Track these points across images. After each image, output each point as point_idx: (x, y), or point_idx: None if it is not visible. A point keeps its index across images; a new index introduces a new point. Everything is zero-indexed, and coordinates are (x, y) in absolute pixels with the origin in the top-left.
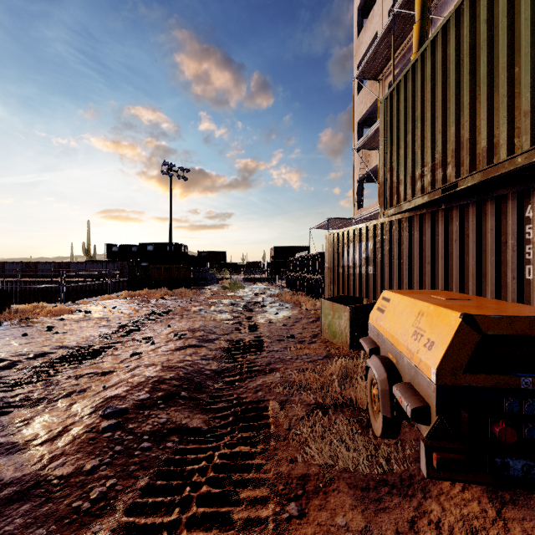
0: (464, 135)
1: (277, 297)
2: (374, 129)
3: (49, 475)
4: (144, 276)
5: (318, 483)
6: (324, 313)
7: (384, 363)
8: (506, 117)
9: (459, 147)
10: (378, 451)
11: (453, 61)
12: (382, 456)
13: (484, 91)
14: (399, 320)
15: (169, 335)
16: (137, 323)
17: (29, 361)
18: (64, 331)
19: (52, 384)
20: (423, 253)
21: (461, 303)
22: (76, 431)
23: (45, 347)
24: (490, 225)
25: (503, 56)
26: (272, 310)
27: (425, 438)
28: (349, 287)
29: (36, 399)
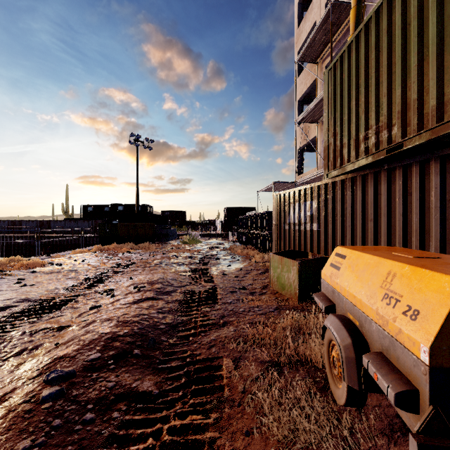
0: (410, 96)
1: (229, 250)
2: (314, 105)
3: None
4: (113, 232)
5: None
6: (273, 267)
7: (346, 325)
8: None
9: (405, 108)
10: (341, 423)
11: (399, 26)
12: (344, 426)
13: (433, 51)
14: (362, 279)
15: (129, 288)
16: (102, 275)
17: None
18: (33, 283)
19: (4, 341)
20: (366, 211)
21: (438, 263)
22: (13, 401)
23: (8, 300)
24: (434, 183)
25: None
26: (225, 262)
27: (416, 432)
28: (295, 242)
29: None
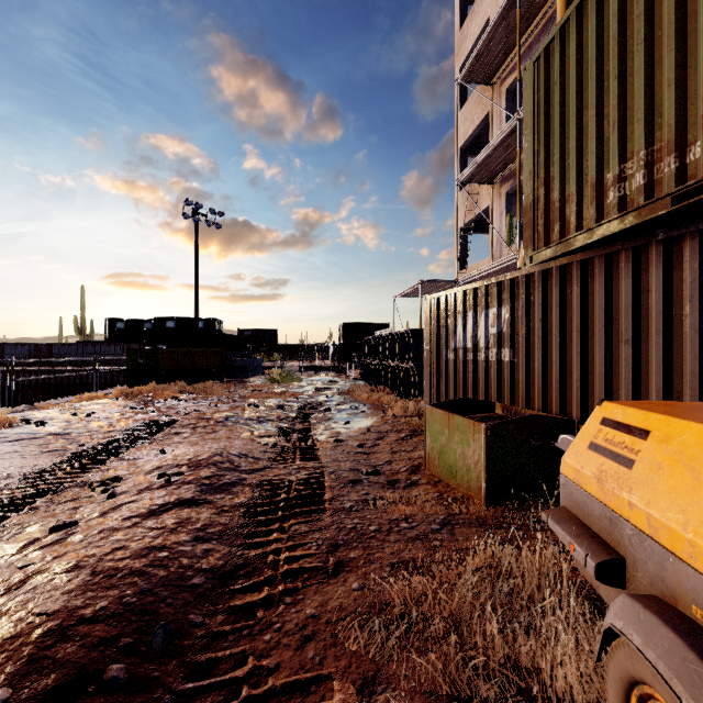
0: None
1: (347, 394)
2: (489, 152)
3: None
4: (150, 364)
5: None
6: (432, 431)
7: None
8: None
9: None
10: None
11: None
12: None
13: None
14: None
15: (150, 476)
16: (110, 445)
17: None
18: None
19: None
20: (613, 325)
21: None
22: None
23: None
24: None
25: None
26: (341, 416)
27: None
28: (466, 383)
29: None
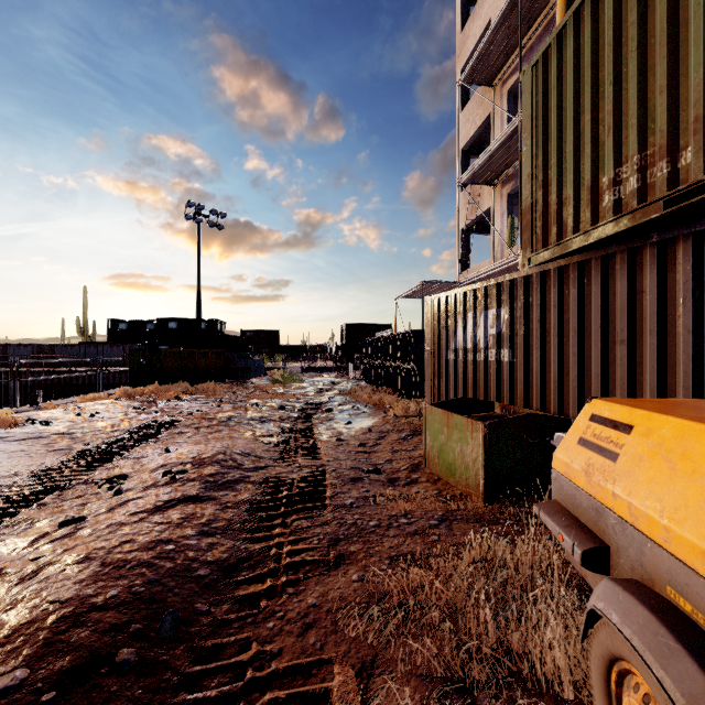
0: None
1: (349, 395)
2: (490, 153)
3: None
4: (153, 364)
5: None
6: (432, 430)
7: (686, 639)
8: None
9: None
10: None
11: None
12: None
13: None
14: None
15: (155, 473)
16: (115, 444)
17: None
18: None
19: None
20: (609, 325)
21: None
22: None
23: None
24: None
25: None
26: (343, 416)
27: None
28: (466, 384)
29: None
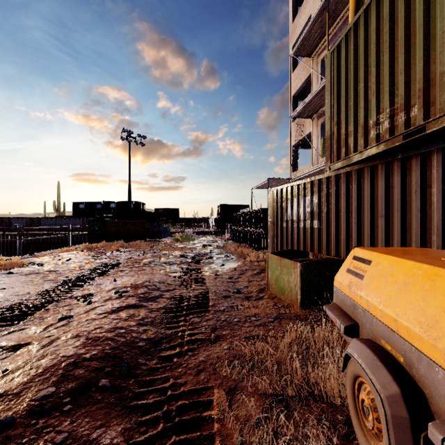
0: (436, 69)
1: (223, 248)
2: (310, 99)
3: None
4: (102, 230)
5: None
6: (271, 268)
7: (385, 361)
8: None
9: (428, 85)
10: None
11: None
12: None
13: None
14: (405, 296)
15: (109, 292)
16: (83, 277)
17: None
18: (4, 287)
19: None
20: (375, 206)
21: None
22: None
23: None
24: None
25: None
26: (219, 261)
27: None
28: (293, 241)
29: None
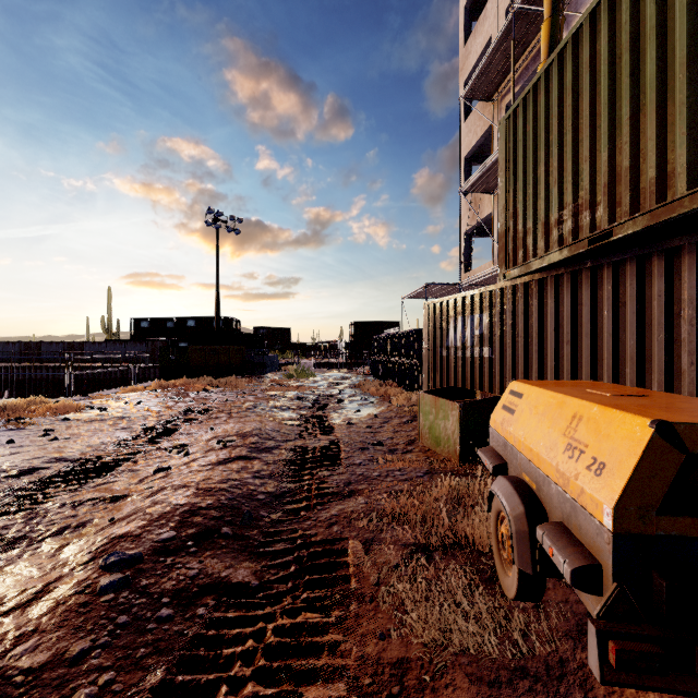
0: (622, 162)
1: (358, 388)
2: (488, 166)
3: (10, 667)
4: (181, 360)
5: (423, 674)
6: (424, 412)
7: (519, 489)
8: (686, 134)
9: (614, 180)
10: (511, 622)
11: (606, 60)
12: (516, 628)
13: (652, 99)
14: (541, 426)
15: (210, 442)
16: (168, 424)
17: (10, 481)
18: (67, 436)
19: (37, 516)
20: (560, 329)
21: (639, 402)
22: (61, 592)
23: (35, 460)
24: (657, 289)
25: (682, 47)
26: (353, 406)
27: (596, 617)
28: (457, 376)
29: (11, 539)
